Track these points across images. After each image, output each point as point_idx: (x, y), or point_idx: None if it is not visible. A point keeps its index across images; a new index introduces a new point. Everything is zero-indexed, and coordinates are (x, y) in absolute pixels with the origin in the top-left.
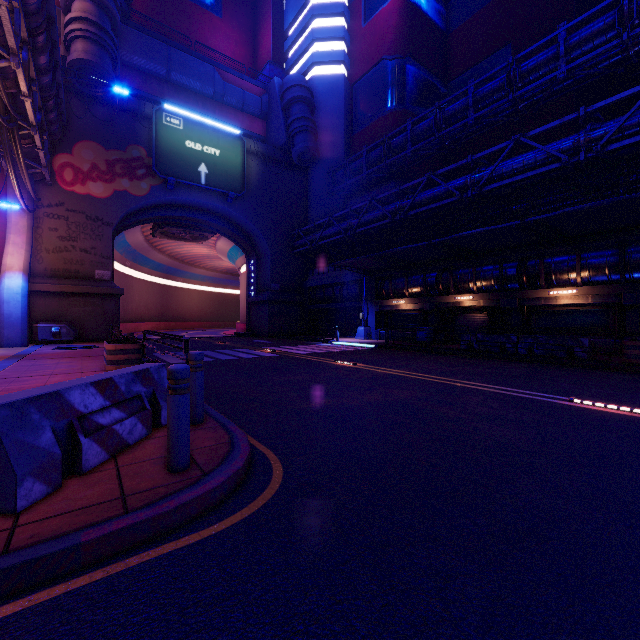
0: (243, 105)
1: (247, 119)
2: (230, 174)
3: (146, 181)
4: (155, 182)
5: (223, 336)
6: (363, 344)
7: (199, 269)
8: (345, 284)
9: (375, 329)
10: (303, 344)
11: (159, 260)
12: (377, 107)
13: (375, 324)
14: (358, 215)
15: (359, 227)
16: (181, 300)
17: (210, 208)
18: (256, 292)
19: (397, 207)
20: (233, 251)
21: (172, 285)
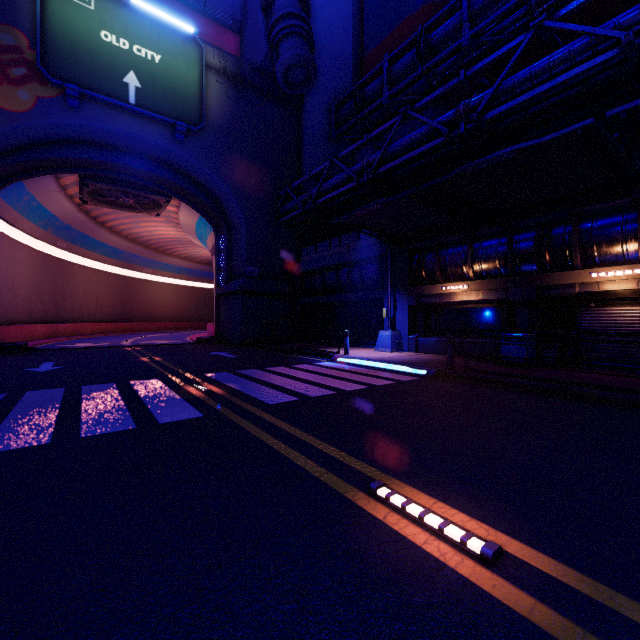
0: (205, 5)
1: (212, 28)
2: (179, 95)
3: (28, 88)
4: (46, 92)
5: (177, 343)
6: (400, 366)
7: (172, 258)
8: (356, 265)
9: (408, 334)
10: (286, 363)
11: (113, 243)
12: (402, 5)
13: (408, 326)
14: (379, 149)
15: (382, 166)
16: (150, 296)
17: (151, 150)
18: (226, 280)
19: (460, 109)
20: (201, 227)
21: (137, 277)
